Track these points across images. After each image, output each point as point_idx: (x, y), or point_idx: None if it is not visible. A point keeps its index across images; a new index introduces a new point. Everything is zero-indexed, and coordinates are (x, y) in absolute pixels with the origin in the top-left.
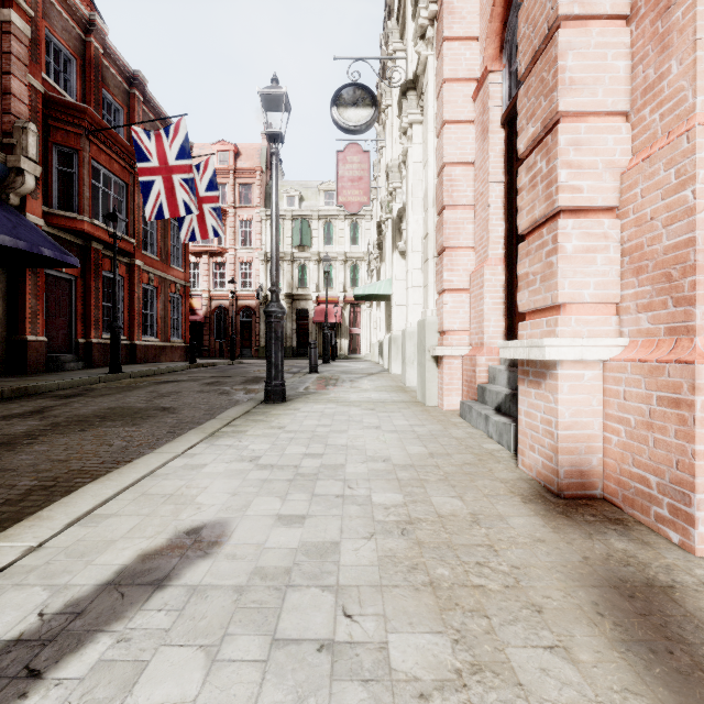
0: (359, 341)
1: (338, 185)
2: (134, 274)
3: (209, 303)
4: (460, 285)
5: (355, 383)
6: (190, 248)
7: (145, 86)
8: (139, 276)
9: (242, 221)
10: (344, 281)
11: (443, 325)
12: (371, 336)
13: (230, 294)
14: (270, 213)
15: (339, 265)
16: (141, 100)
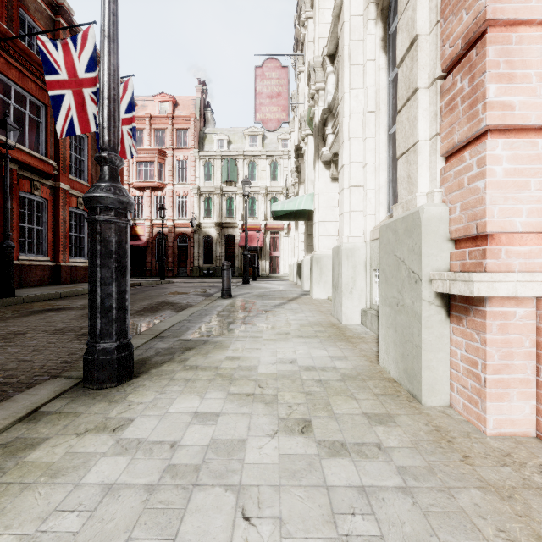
0: (278, 262)
1: (256, 101)
2: (59, 197)
3: (151, 230)
4: (530, 116)
5: (272, 317)
6: (135, 183)
7: (71, 16)
8: (64, 199)
9: (179, 161)
10: (266, 211)
11: (488, 217)
12: (288, 258)
13: (168, 222)
14: (202, 154)
15: (261, 198)
16: (67, 30)
